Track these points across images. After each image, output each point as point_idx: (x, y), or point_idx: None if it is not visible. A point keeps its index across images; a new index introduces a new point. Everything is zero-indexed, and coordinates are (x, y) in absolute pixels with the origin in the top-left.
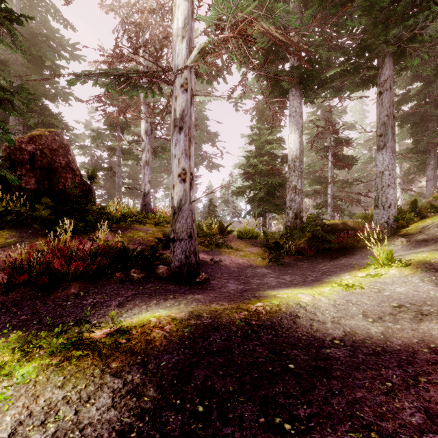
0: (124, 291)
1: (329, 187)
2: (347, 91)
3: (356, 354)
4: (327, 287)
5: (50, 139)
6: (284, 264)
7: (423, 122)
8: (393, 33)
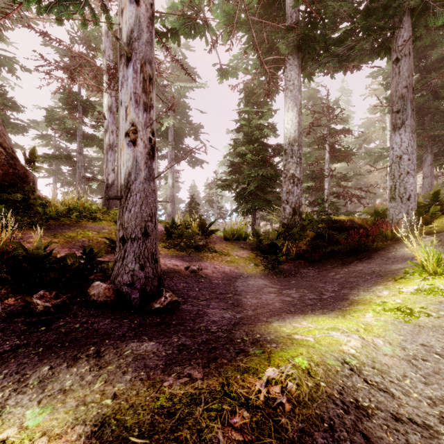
0: None
1: (326, 182)
2: (353, 62)
3: None
4: (367, 312)
5: None
6: (283, 272)
7: (420, 115)
8: None
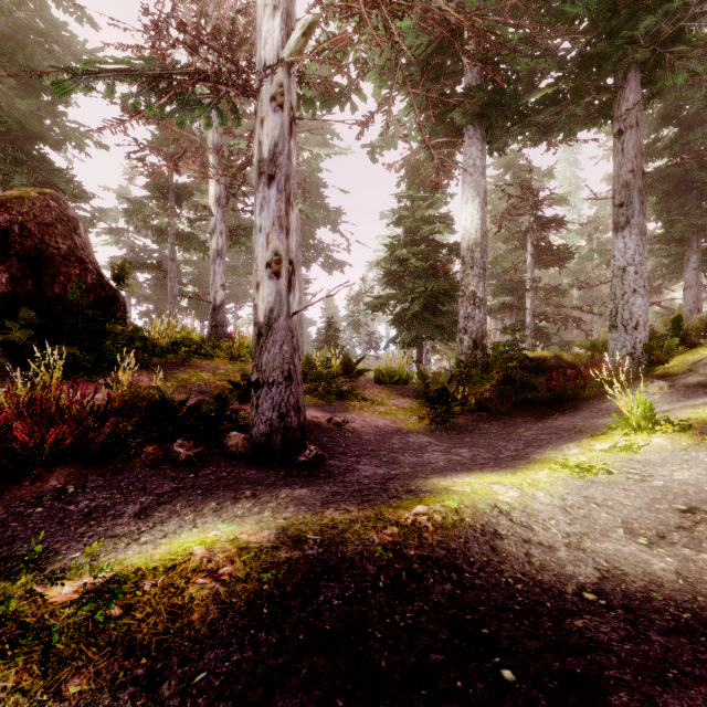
0: (156, 484)
1: (528, 298)
2: (561, 131)
3: (644, 632)
4: (542, 470)
5: (39, 205)
6: (456, 427)
7: (680, 191)
8: (646, 26)
